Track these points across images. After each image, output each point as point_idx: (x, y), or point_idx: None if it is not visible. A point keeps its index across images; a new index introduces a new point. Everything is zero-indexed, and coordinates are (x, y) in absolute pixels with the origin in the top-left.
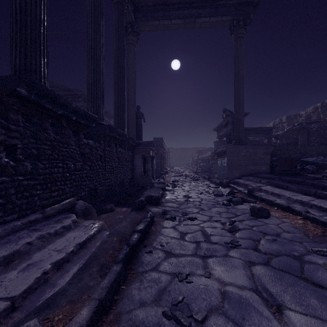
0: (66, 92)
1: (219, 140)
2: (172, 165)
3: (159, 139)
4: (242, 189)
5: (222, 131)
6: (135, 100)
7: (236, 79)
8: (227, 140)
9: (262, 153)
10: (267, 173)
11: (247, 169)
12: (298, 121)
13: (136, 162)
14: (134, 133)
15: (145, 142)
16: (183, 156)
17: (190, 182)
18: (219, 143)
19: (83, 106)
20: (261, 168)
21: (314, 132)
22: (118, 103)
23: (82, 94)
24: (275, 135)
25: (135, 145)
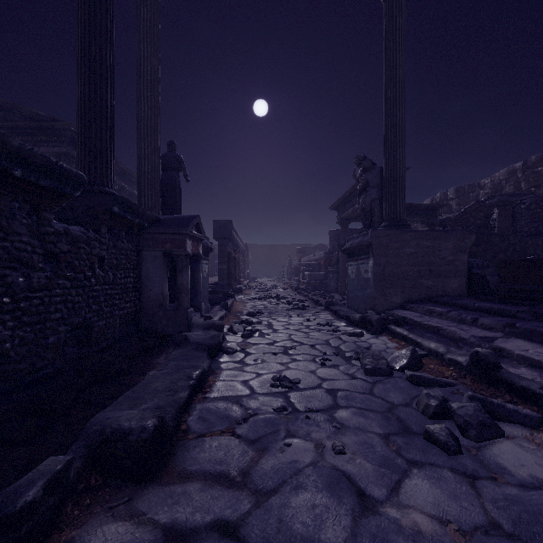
0: (29, 122)
1: (343, 228)
2: (255, 275)
3: (224, 224)
4: (442, 348)
5: (348, 209)
6: (157, 122)
7: (390, 86)
8: (363, 224)
9: (452, 249)
10: (472, 297)
11: (419, 287)
12: (478, 196)
13: (147, 269)
14: (156, 199)
15: (175, 217)
16: (273, 259)
17: (289, 314)
18: (342, 234)
19: (67, 154)
20: (448, 283)
21: (524, 211)
22: (89, 103)
23: (65, 128)
24: (442, 219)
25: (143, 224)
